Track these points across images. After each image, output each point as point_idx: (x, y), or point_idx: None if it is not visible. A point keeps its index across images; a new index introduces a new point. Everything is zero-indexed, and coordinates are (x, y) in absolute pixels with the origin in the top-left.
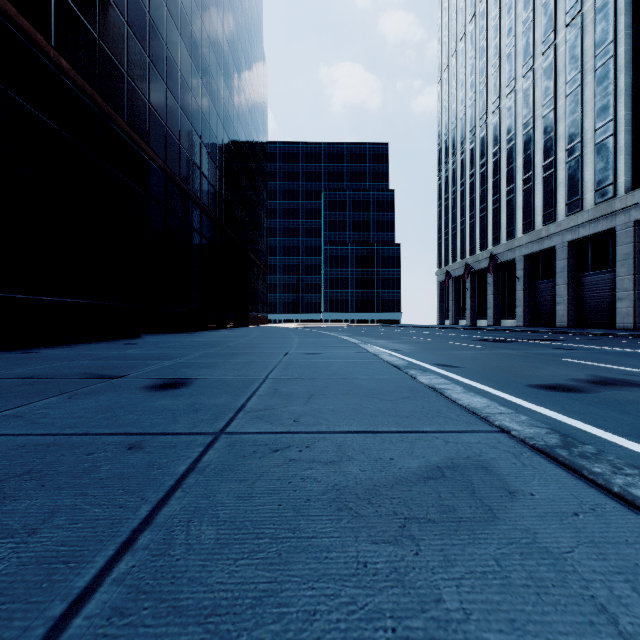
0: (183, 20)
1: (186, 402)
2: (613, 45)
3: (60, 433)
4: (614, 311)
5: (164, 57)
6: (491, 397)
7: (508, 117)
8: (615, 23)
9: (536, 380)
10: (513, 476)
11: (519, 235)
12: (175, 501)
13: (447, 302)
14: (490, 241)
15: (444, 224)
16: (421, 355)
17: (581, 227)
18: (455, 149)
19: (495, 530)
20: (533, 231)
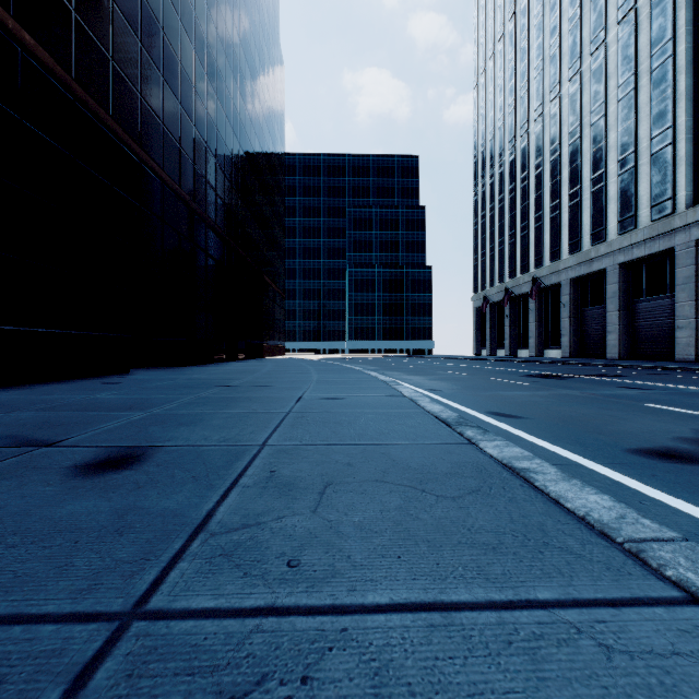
0: (184, 3)
1: (116, 506)
2: (672, 43)
3: None
4: (672, 341)
5: (160, 44)
6: (589, 475)
7: (552, 125)
8: (674, 18)
9: (633, 440)
10: None
11: (565, 256)
12: None
13: (484, 330)
14: (532, 263)
15: (481, 244)
16: (467, 398)
17: (635, 247)
18: (493, 161)
19: None
20: (581, 252)
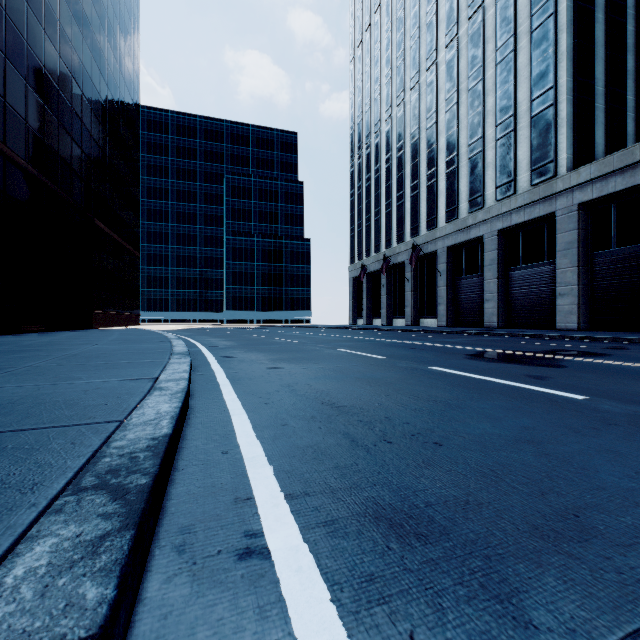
0: None
1: None
2: (554, 1)
3: None
4: (550, 309)
5: None
6: None
7: (429, 93)
8: None
9: None
10: None
11: (441, 224)
12: None
13: (360, 300)
14: (408, 232)
15: (357, 215)
16: None
17: (514, 213)
18: (369, 132)
19: None
20: (458, 219)
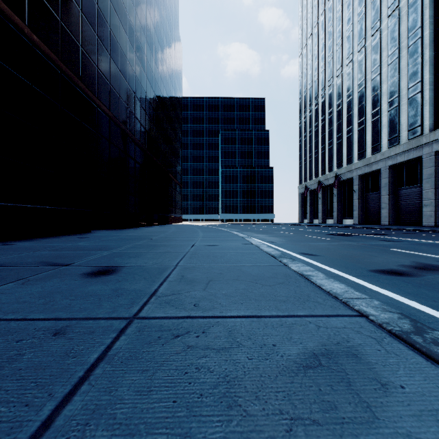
0: (122, 10)
1: (112, 287)
2: (421, 30)
3: (2, 318)
4: (421, 214)
5: (108, 35)
6: (344, 280)
7: (348, 80)
8: (422, 14)
9: (375, 266)
10: (380, 365)
11: (355, 161)
12: (79, 397)
13: (305, 207)
14: (335, 165)
15: (303, 153)
16: (289, 246)
17: (398, 155)
18: (311, 102)
19: (378, 435)
20: (365, 158)
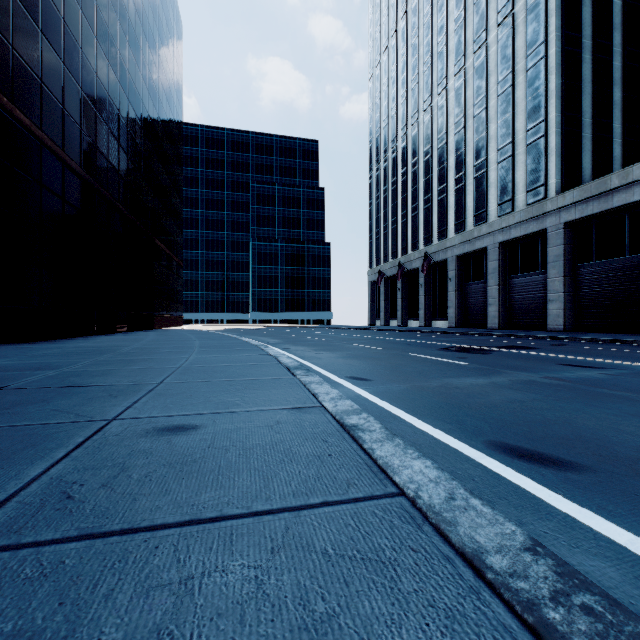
0: None
1: None
2: (544, 46)
3: None
4: (543, 313)
5: None
6: None
7: (440, 116)
8: (546, 24)
9: None
10: None
11: (451, 235)
12: None
13: (378, 302)
14: (422, 241)
15: (376, 223)
16: (417, 397)
17: (512, 228)
18: (387, 147)
19: None
20: (465, 231)
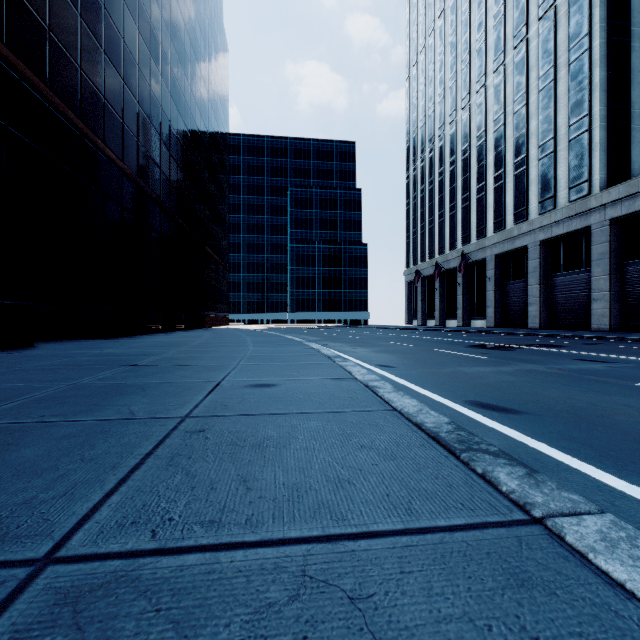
0: None
1: None
2: (588, 38)
3: None
4: (587, 312)
5: None
6: None
7: (478, 113)
8: (590, 15)
9: None
10: None
11: (490, 234)
12: None
13: (415, 302)
14: (460, 240)
15: (412, 223)
16: (428, 378)
17: (554, 226)
18: (424, 147)
19: None
20: (504, 230)
